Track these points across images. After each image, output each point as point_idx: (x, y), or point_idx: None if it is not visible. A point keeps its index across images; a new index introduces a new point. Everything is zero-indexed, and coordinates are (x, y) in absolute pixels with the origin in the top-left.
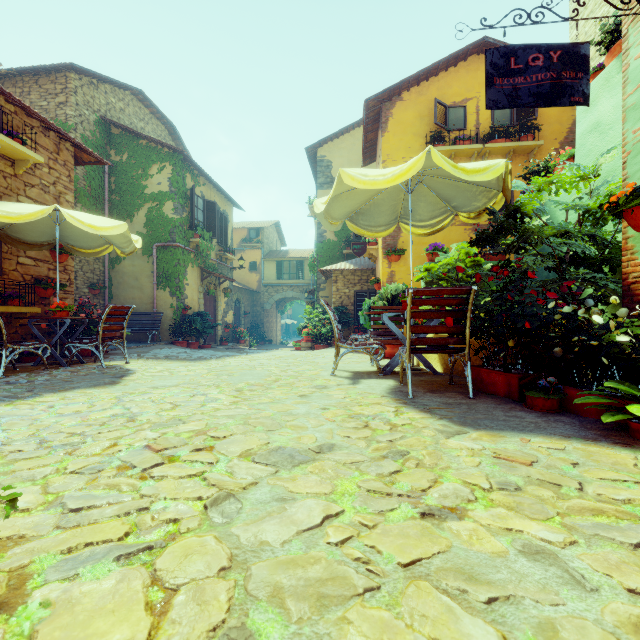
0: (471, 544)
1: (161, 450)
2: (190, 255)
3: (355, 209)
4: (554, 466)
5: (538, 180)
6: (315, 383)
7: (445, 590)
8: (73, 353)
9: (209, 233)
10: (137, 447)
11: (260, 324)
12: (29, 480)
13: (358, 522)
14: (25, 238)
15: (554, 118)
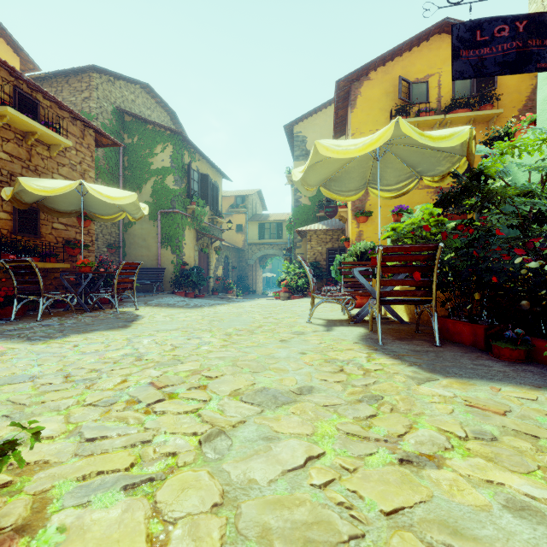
0: (452, 495)
1: (162, 387)
2: (187, 219)
3: (328, 176)
4: (528, 417)
5: (501, 144)
6: (293, 329)
7: (430, 544)
8: (94, 301)
9: (203, 201)
10: (143, 384)
11: (245, 277)
12: (55, 410)
13: (339, 465)
14: (58, 208)
15: (513, 88)
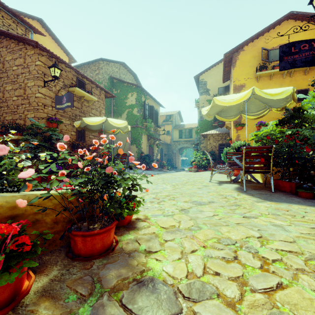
0: (257, 222)
1: (159, 199)
2: (143, 130)
3: (220, 110)
4: (297, 212)
5: (313, 93)
6: (203, 184)
7: (247, 227)
8: None
9: (151, 120)
10: (151, 198)
11: (171, 159)
12: None
13: (223, 216)
14: (92, 128)
15: None
